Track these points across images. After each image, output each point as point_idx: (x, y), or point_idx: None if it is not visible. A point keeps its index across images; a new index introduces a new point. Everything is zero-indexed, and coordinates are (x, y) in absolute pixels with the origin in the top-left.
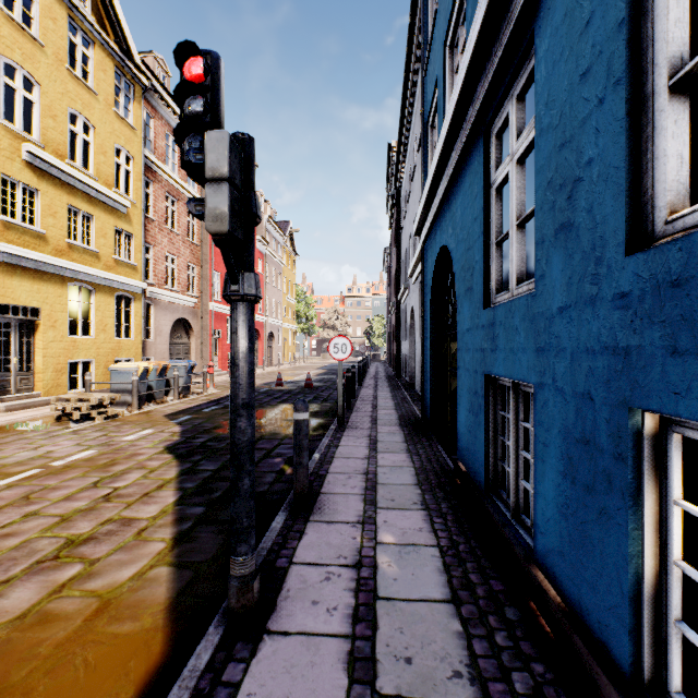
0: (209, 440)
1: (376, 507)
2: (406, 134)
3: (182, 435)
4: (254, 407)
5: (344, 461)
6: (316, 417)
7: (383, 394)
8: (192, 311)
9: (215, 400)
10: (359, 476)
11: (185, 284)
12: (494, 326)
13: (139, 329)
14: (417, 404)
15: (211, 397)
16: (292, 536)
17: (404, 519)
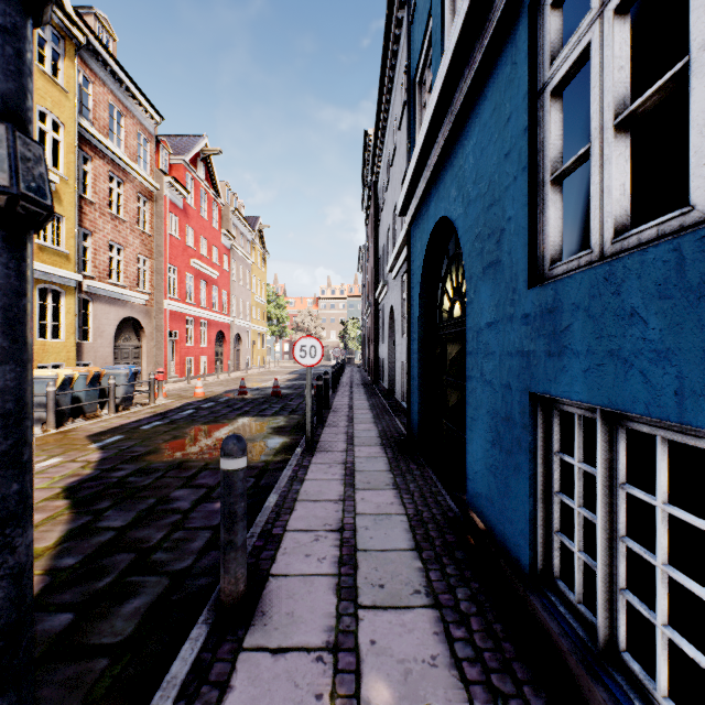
0: (133, 472)
1: (357, 605)
2: (384, 116)
3: (98, 466)
4: (19, 518)
5: (310, 508)
6: (281, 434)
7: (359, 403)
8: (143, 309)
9: (161, 413)
10: (330, 535)
11: (135, 278)
12: (557, 314)
13: (71, 329)
14: (398, 415)
15: (157, 409)
16: (204, 698)
17: (403, 634)
